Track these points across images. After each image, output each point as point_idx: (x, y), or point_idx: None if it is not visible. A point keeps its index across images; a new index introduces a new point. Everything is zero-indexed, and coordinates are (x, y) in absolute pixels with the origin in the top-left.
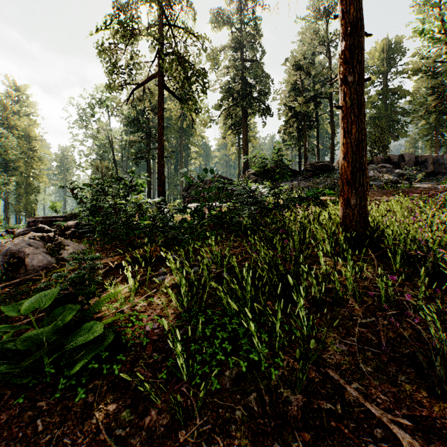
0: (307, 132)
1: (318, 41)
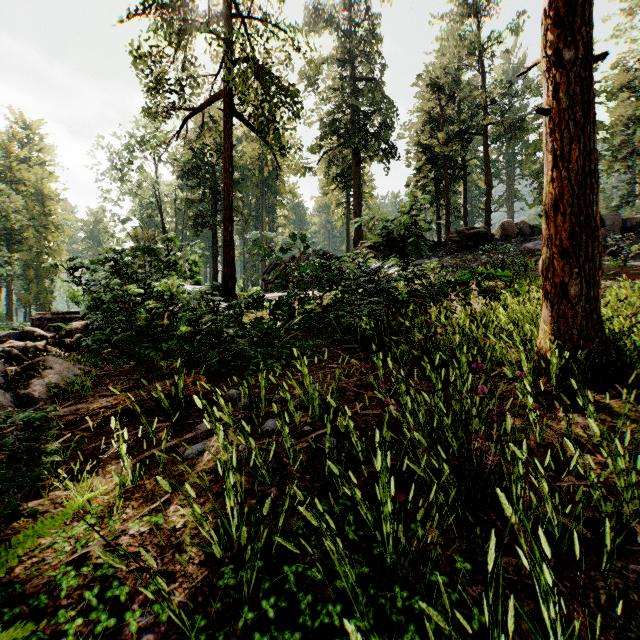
0: (450, 185)
1: (467, 48)
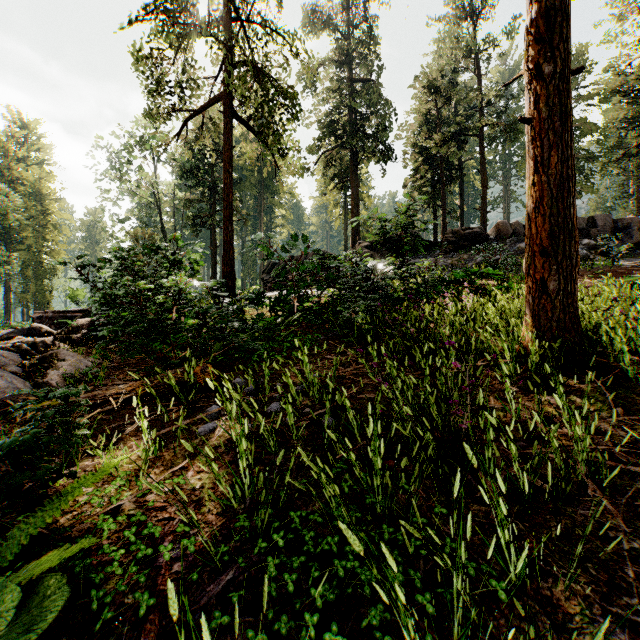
0: (446, 185)
1: (463, 51)
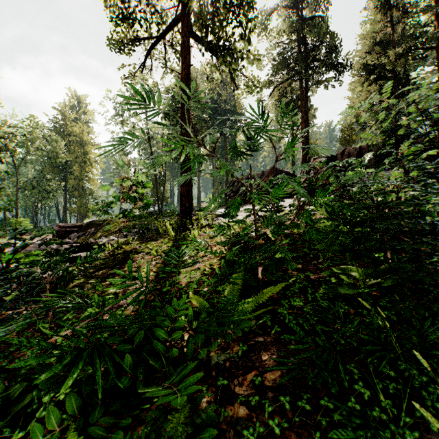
0: None
1: None
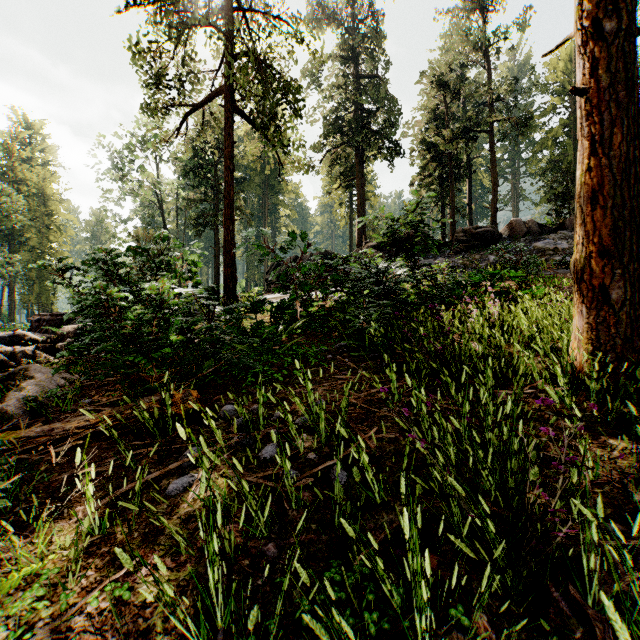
0: (455, 183)
1: (473, 44)
